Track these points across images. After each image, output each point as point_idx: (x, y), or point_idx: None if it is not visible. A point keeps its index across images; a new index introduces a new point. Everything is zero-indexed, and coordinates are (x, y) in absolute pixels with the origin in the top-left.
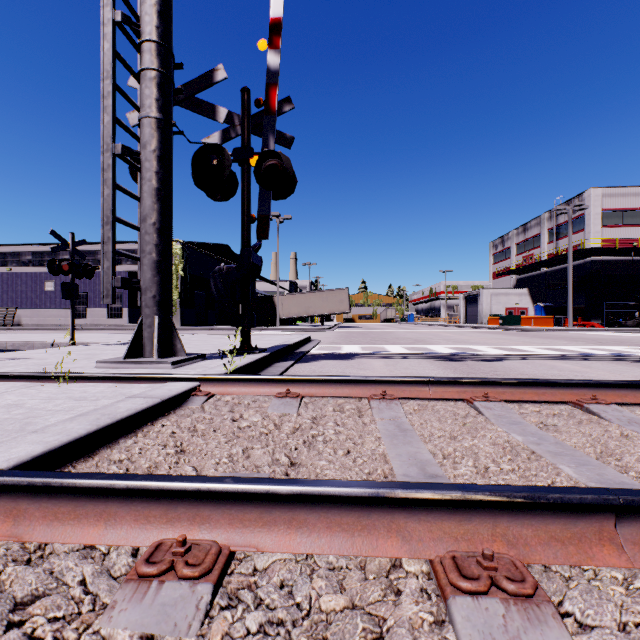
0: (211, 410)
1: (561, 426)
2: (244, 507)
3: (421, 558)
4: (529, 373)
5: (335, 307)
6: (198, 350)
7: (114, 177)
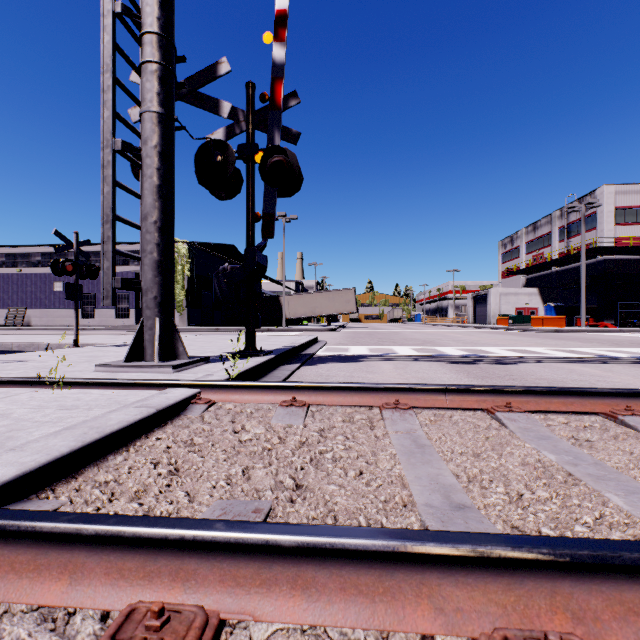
0: (211, 420)
1: (596, 442)
2: (238, 560)
3: (461, 635)
4: (547, 378)
5: (341, 307)
6: (202, 352)
7: (114, 174)
